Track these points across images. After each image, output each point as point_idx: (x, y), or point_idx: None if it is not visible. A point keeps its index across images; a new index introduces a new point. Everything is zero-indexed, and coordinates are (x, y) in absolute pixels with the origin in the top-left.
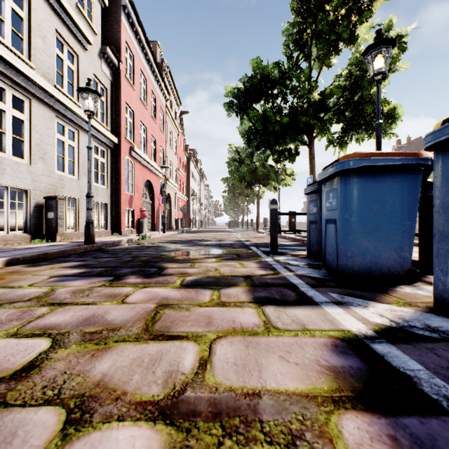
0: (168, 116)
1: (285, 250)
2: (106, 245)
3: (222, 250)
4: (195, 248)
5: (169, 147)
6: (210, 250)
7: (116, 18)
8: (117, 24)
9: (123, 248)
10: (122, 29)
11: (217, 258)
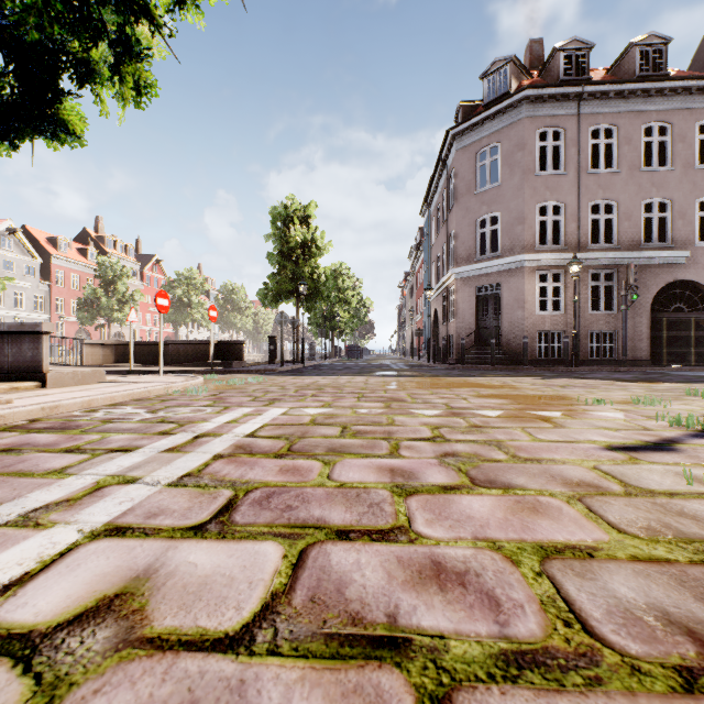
0: None
1: None
2: None
3: None
4: None
5: None
6: None
7: (50, 263)
8: (51, 265)
9: None
10: (53, 267)
11: None
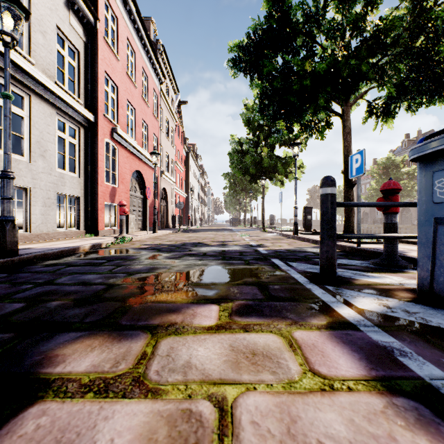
0: (164, 102)
1: (340, 271)
2: (45, 256)
3: (229, 270)
4: (183, 264)
5: (165, 137)
6: (207, 270)
7: None
8: None
9: (66, 261)
10: None
11: (220, 304)
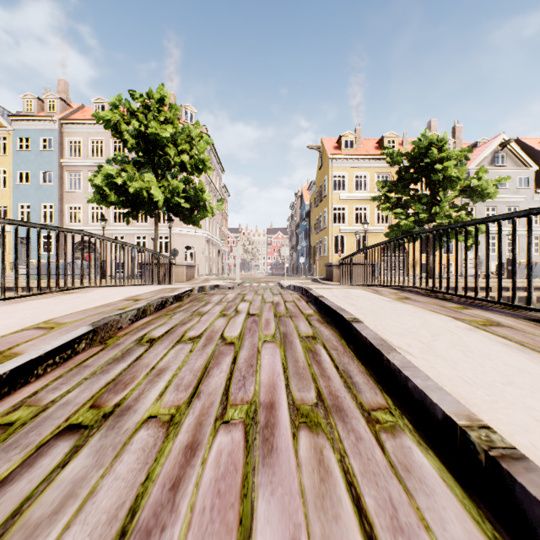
0: None
1: None
2: None
3: None
4: None
5: None
6: None
7: None
8: None
9: None
10: None
11: None
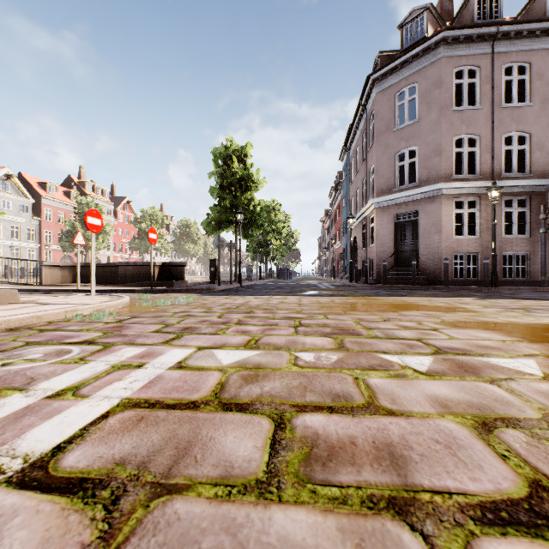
0: None
1: None
2: None
3: None
4: None
5: None
6: None
7: (40, 202)
8: (41, 204)
9: None
10: (43, 205)
11: None
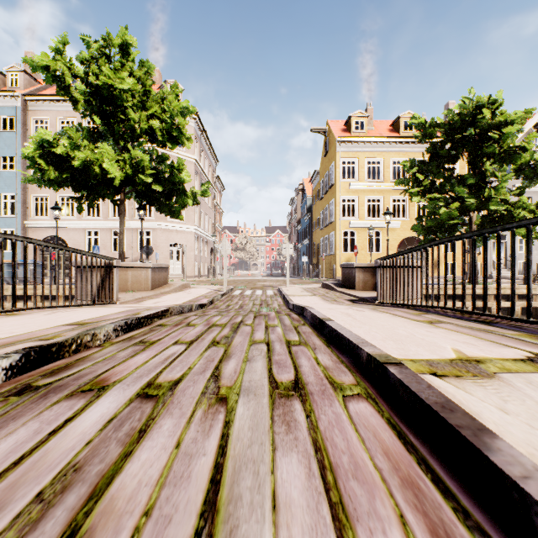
0: None
1: None
2: None
3: None
4: None
5: None
6: None
7: None
8: None
9: None
10: None
11: None
